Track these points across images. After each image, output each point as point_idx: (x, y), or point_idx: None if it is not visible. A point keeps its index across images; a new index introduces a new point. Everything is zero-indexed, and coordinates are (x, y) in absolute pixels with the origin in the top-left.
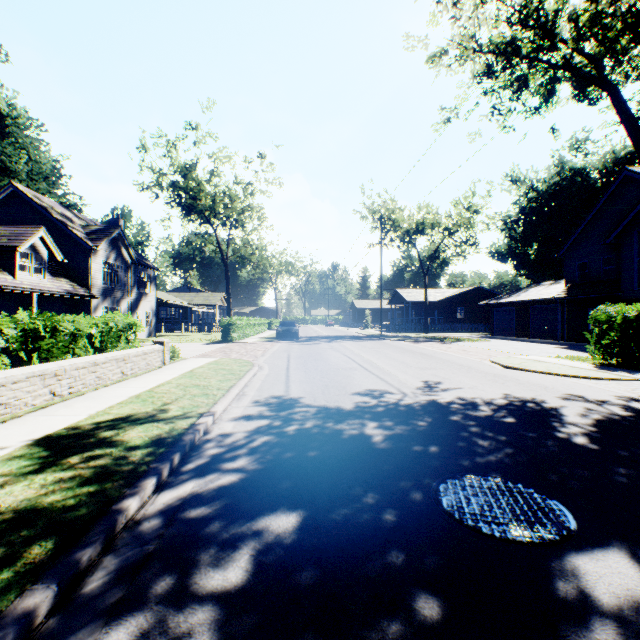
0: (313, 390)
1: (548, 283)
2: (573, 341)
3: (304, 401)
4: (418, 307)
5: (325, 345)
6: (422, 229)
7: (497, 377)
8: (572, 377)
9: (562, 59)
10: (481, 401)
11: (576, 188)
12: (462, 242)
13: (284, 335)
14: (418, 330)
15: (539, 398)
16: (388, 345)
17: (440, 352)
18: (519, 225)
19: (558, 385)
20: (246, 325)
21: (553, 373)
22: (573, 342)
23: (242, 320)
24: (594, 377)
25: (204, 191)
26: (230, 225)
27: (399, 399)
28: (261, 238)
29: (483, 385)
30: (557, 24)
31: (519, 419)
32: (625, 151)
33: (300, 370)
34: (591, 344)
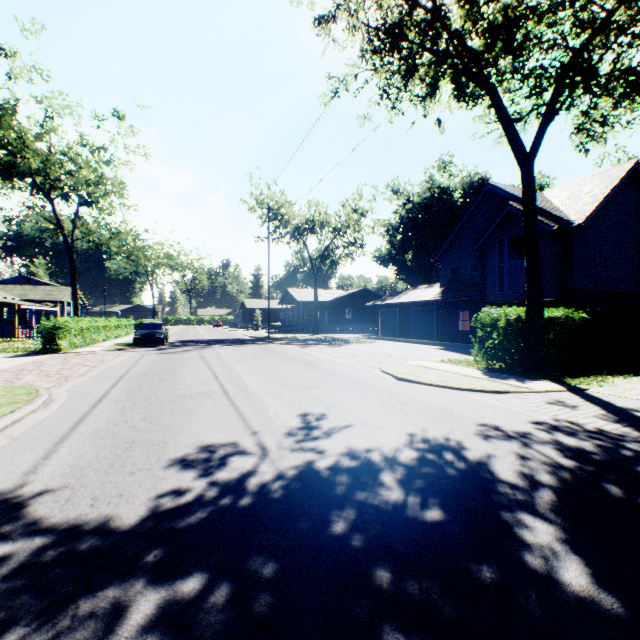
0: (95, 461)
1: (424, 287)
2: (446, 341)
3: (37, 509)
4: (310, 307)
5: (194, 353)
6: (313, 227)
7: (393, 397)
8: (470, 391)
9: (450, 42)
10: (382, 458)
11: (442, 205)
12: (351, 243)
13: (144, 341)
14: (309, 331)
15: (455, 438)
16: (272, 351)
17: (328, 359)
18: (399, 233)
19: (463, 407)
20: (90, 328)
21: (450, 386)
22: (446, 342)
23: (80, 322)
24: (492, 390)
25: (31, 147)
26: (79, 200)
27: (251, 470)
28: (126, 221)
29: (380, 416)
30: (444, 9)
31: (450, 509)
32: (477, 177)
33: (118, 404)
34: (475, 348)
